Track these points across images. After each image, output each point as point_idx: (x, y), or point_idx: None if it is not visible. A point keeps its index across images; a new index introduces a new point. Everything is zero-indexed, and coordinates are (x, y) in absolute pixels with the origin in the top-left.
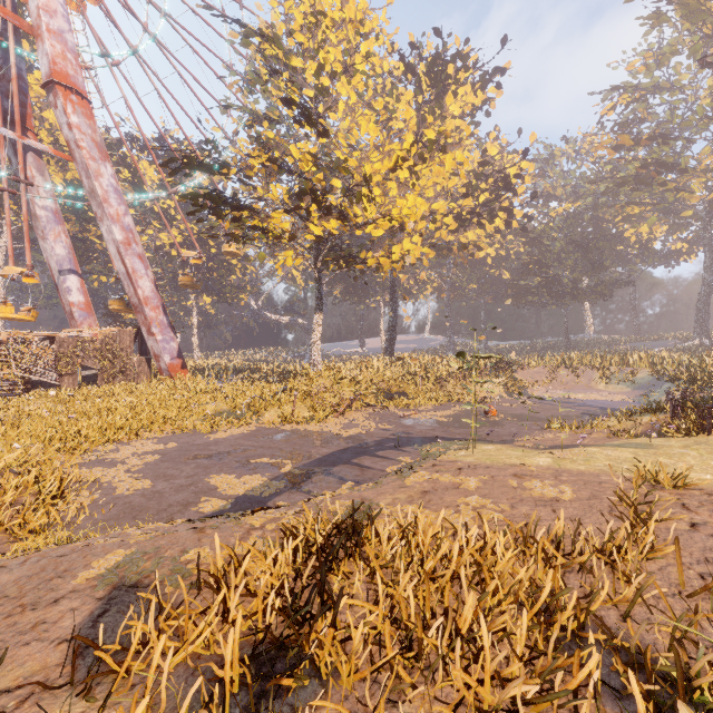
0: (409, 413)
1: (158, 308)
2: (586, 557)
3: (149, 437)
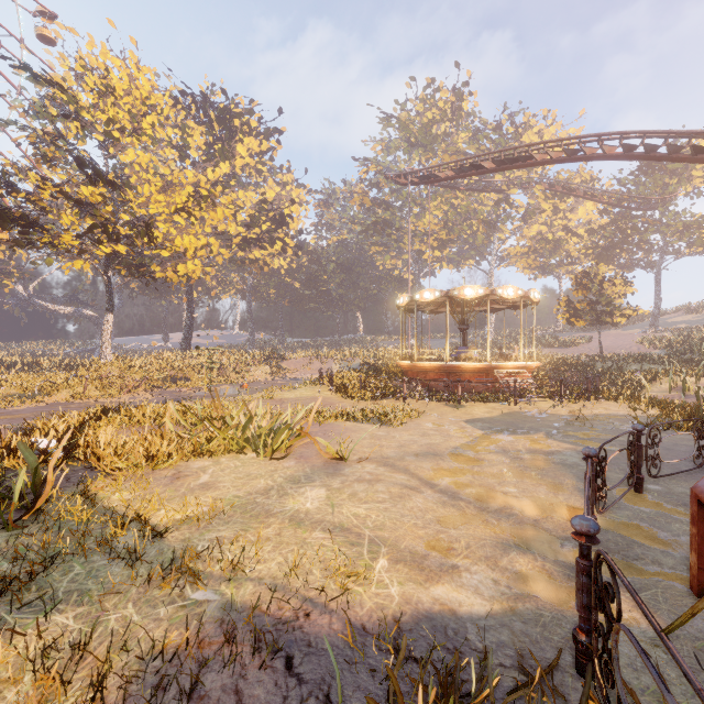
0: (185, 390)
1: None
2: None
3: None
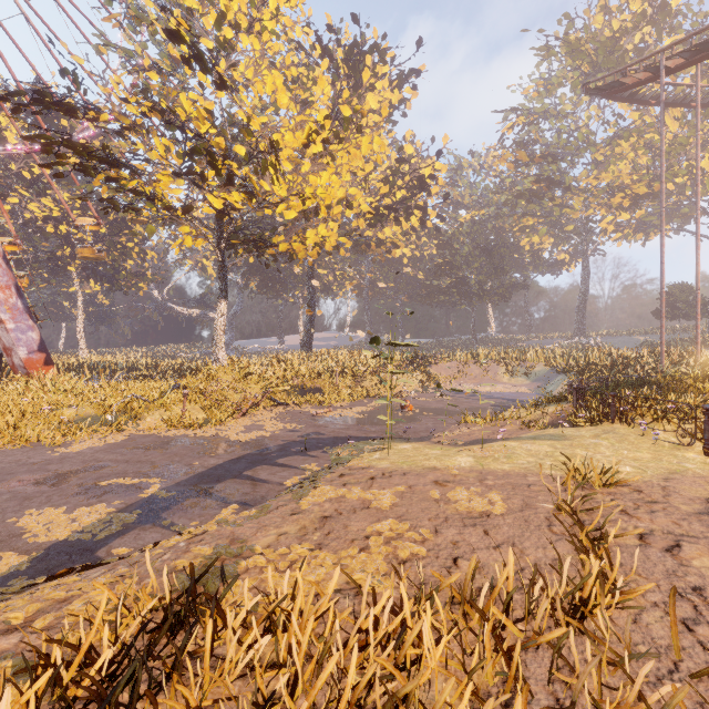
0: (323, 411)
1: (9, 288)
2: (556, 635)
3: None
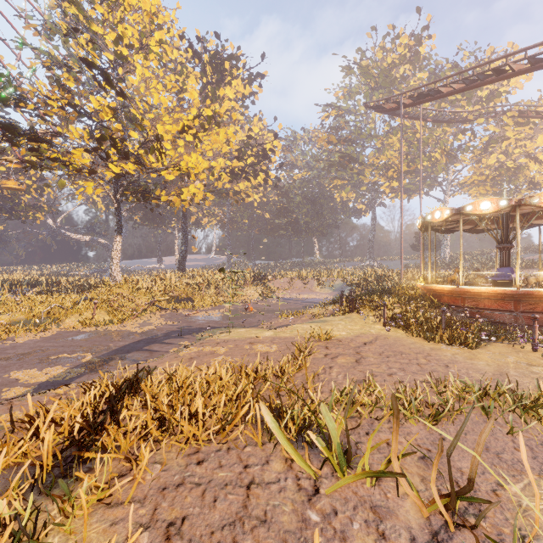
0: (193, 313)
1: None
2: (265, 373)
3: None
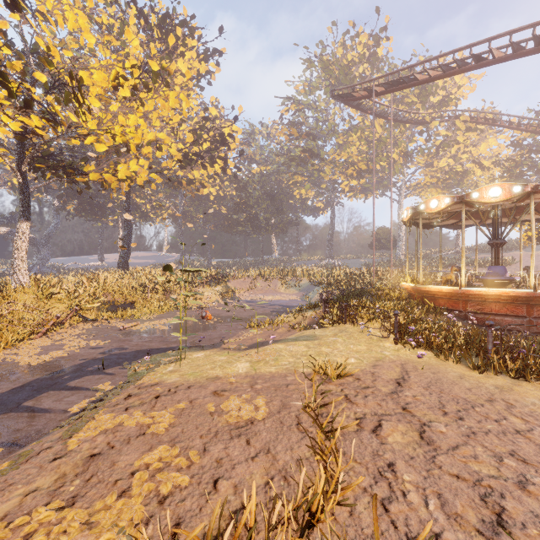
0: (130, 325)
1: None
2: None
3: None
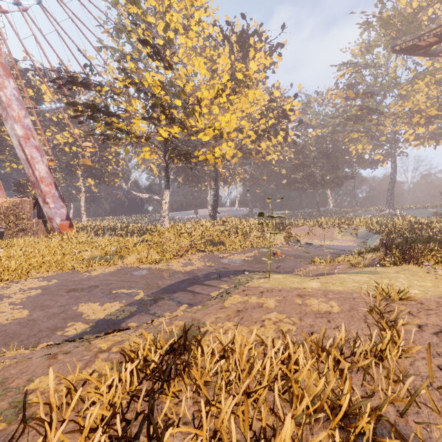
0: (226, 255)
1: (51, 184)
2: (366, 362)
3: (37, 276)
